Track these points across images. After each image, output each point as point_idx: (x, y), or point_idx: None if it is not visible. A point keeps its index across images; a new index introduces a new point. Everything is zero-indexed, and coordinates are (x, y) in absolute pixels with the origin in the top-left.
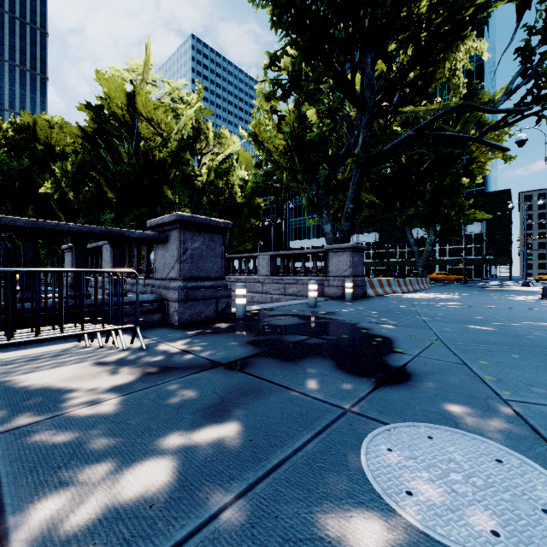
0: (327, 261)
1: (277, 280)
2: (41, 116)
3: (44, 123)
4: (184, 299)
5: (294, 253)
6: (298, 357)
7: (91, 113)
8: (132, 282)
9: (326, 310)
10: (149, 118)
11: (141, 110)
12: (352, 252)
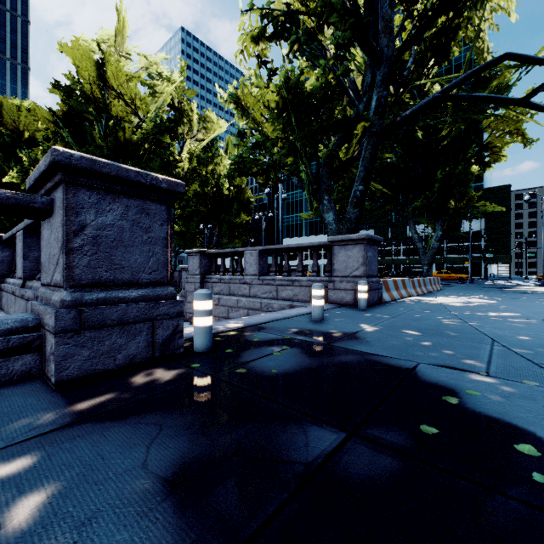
0: (332, 257)
1: (267, 281)
2: (7, 98)
3: (10, 106)
4: (71, 327)
5: (289, 247)
6: None
7: (62, 94)
8: (39, 287)
9: (342, 329)
10: (121, 94)
11: (111, 84)
12: (366, 245)
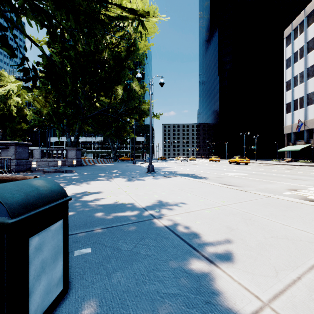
0: (67, 153)
1: (44, 160)
2: None
3: None
4: (17, 165)
5: (53, 149)
6: (54, 173)
7: None
8: None
9: (64, 168)
10: None
11: None
12: (76, 150)
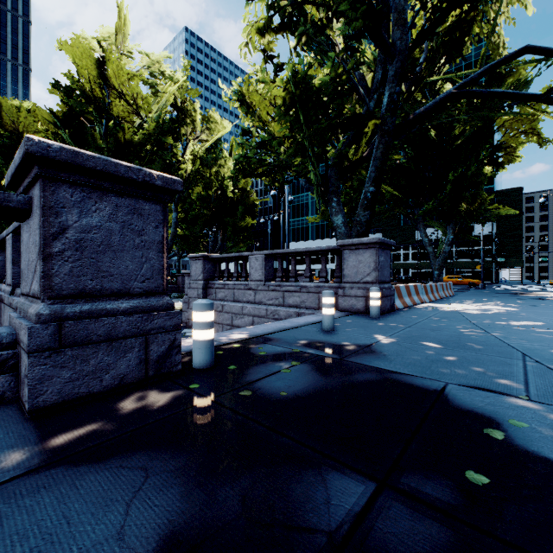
0: (342, 262)
1: (273, 287)
2: (6, 99)
3: (10, 107)
4: (49, 345)
5: (296, 251)
6: None
7: (62, 94)
8: None
9: (355, 341)
10: (122, 93)
11: (112, 83)
12: (378, 249)
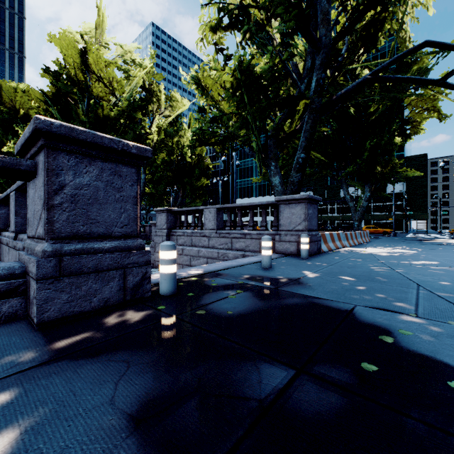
0: (278, 214)
1: (223, 234)
2: (6, 81)
3: (8, 88)
4: (52, 274)
5: (241, 205)
6: None
7: (51, 78)
8: None
9: (287, 276)
10: (100, 77)
11: (92, 69)
12: (307, 203)
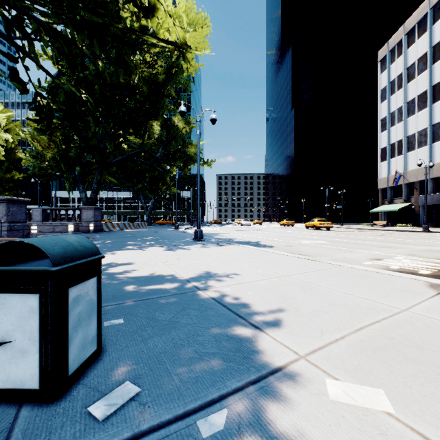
0: (81, 214)
1: (48, 224)
2: None
3: None
4: (10, 230)
5: (60, 209)
6: None
7: None
8: None
9: None
10: None
11: None
12: (94, 210)
